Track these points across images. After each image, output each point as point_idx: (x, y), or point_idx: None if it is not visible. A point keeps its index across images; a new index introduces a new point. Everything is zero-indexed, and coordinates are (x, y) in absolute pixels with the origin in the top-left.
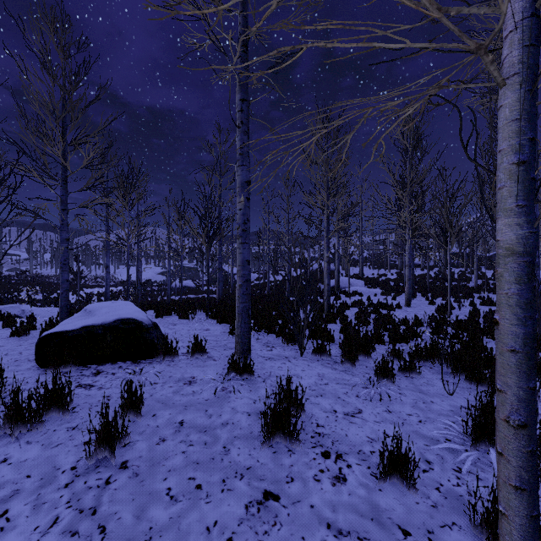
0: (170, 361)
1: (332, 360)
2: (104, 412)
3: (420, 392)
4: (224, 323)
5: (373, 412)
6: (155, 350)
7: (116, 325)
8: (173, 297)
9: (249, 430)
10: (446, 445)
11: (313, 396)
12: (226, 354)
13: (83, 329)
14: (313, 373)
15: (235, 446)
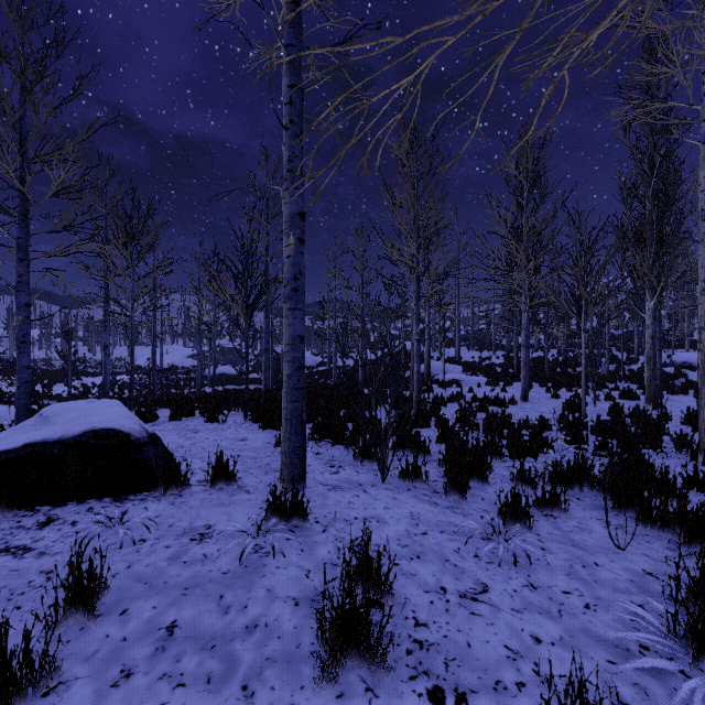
0: (176, 496)
1: (430, 488)
2: (31, 607)
3: (573, 545)
4: (269, 428)
5: (506, 590)
6: (151, 478)
7: (84, 440)
8: (206, 389)
9: (295, 641)
10: (647, 662)
11: (405, 559)
12: (267, 481)
13: (25, 448)
14: (402, 512)
15: (265, 684)
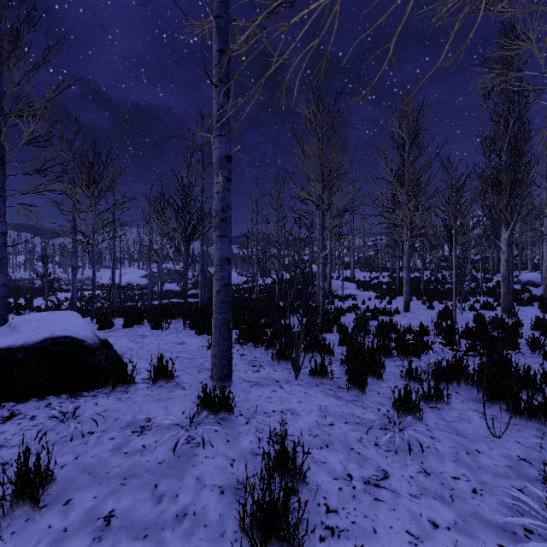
0: (123, 392)
1: (335, 384)
2: None
3: (457, 434)
4: (204, 334)
5: (404, 476)
6: (102, 378)
7: (44, 346)
8: (155, 302)
9: (220, 529)
10: (534, 546)
11: (315, 448)
12: (200, 379)
13: None
14: (312, 405)
15: None
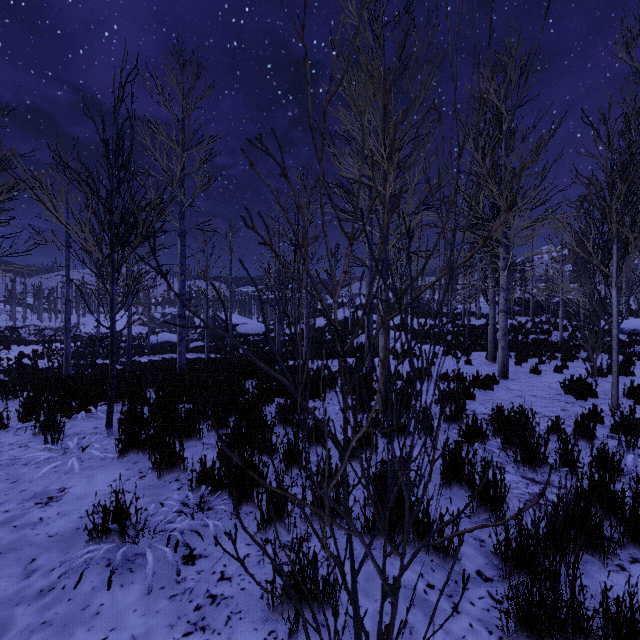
0: None
1: None
2: None
3: None
4: (136, 453)
5: None
6: None
7: None
8: (144, 358)
9: None
10: None
11: None
12: None
13: None
14: None
15: None
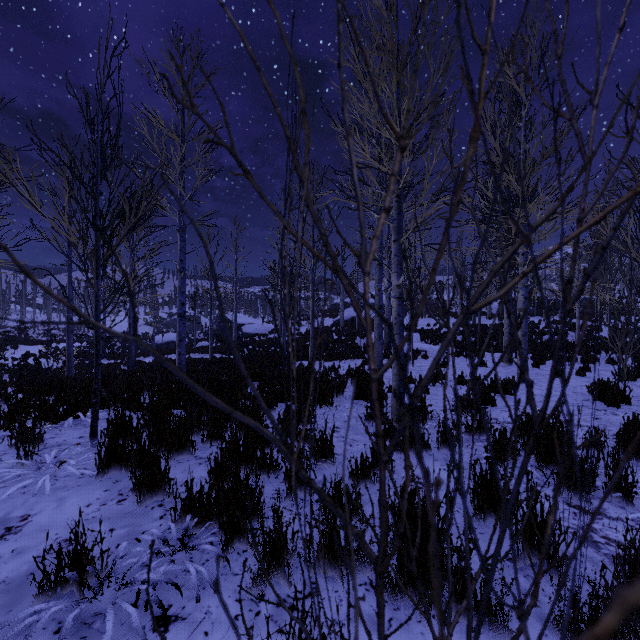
0: None
1: None
2: None
3: None
4: (118, 470)
5: None
6: None
7: None
8: (149, 358)
9: None
10: None
11: None
12: None
13: None
14: None
15: None
